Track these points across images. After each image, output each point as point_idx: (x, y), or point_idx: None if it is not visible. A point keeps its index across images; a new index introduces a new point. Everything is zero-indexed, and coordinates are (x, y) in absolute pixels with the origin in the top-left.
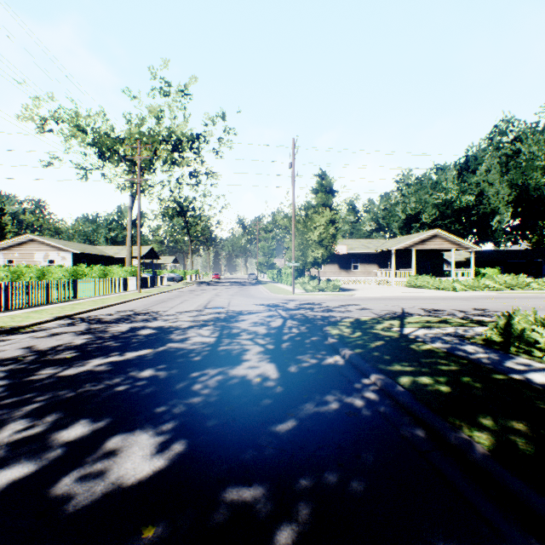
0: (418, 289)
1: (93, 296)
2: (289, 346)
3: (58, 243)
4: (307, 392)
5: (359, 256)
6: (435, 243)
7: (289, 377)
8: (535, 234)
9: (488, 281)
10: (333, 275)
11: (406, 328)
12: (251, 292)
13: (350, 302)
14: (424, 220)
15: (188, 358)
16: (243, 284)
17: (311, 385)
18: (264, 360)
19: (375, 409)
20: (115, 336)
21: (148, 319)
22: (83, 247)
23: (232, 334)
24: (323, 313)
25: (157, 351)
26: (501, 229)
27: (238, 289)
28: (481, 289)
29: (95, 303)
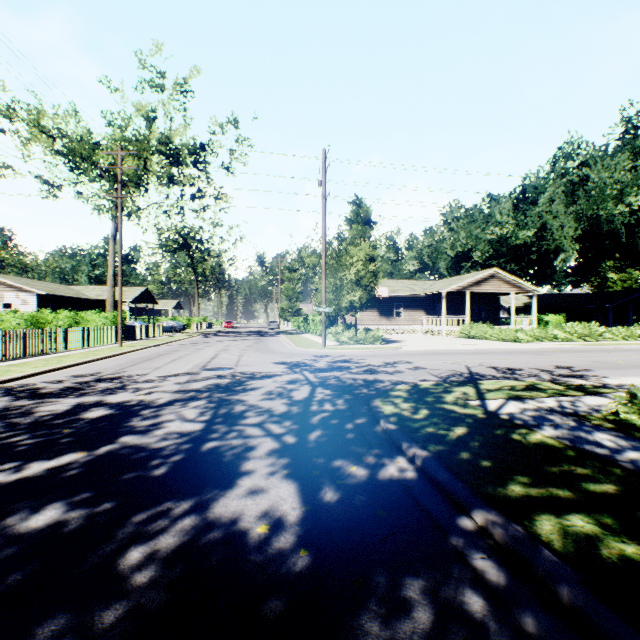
0: (474, 340)
1: (51, 353)
2: (320, 437)
3: (16, 282)
4: (361, 568)
5: (403, 300)
6: (492, 284)
7: (322, 519)
8: (597, 276)
9: (556, 330)
10: (372, 323)
11: (489, 400)
12: (270, 345)
13: (398, 359)
14: (476, 259)
15: (143, 471)
16: (262, 335)
17: (365, 541)
18: (278, 473)
19: (517, 624)
20: (38, 424)
21: (111, 389)
22: (52, 287)
23: (233, 415)
24: (365, 376)
25: (94, 455)
26: (562, 270)
27: (254, 340)
28: (549, 339)
29: (46, 363)
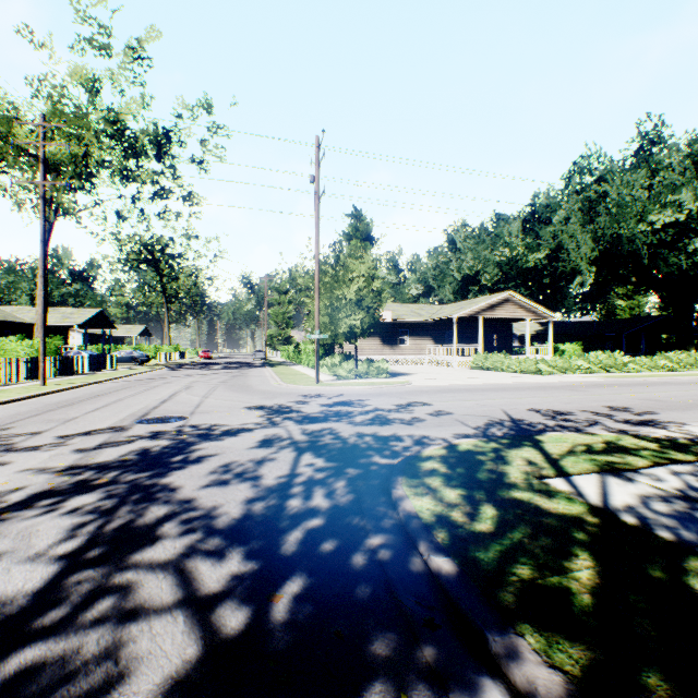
0: (489, 371)
1: None
2: (299, 605)
3: None
4: None
5: (409, 327)
6: (507, 309)
7: None
8: (606, 303)
9: (580, 361)
10: (373, 353)
11: (576, 476)
12: (250, 380)
13: (411, 398)
14: (484, 283)
15: None
16: (244, 367)
17: None
18: None
19: None
20: None
21: None
22: None
23: (133, 533)
24: (374, 429)
25: None
26: (573, 296)
27: (232, 374)
28: (573, 371)
29: None
